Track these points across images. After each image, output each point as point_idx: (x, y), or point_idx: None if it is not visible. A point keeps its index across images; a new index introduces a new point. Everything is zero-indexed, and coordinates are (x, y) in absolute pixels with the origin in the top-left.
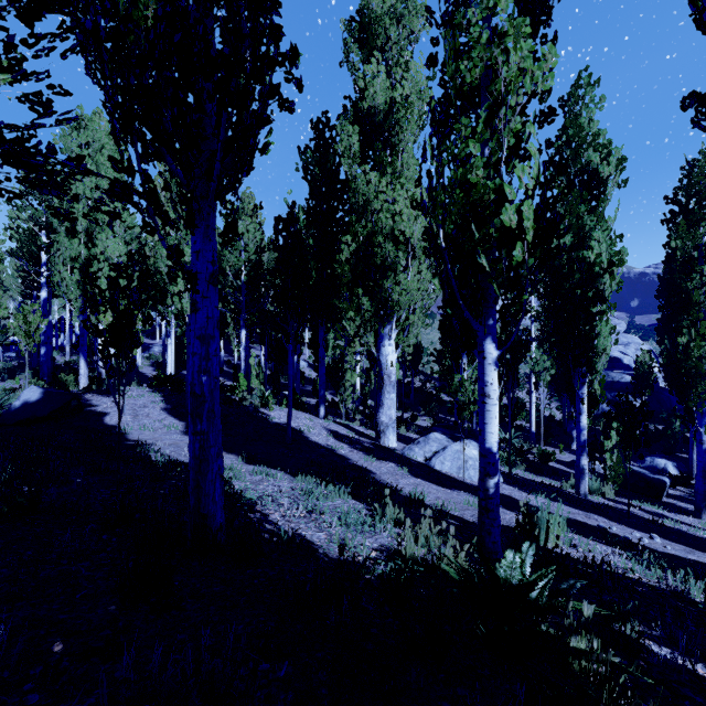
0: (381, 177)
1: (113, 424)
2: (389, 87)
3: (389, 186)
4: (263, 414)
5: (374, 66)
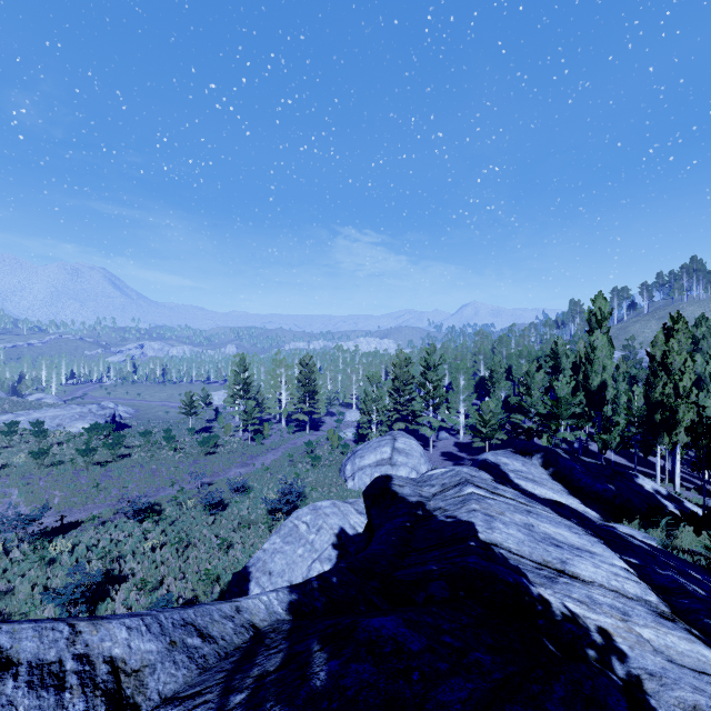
0: (699, 390)
1: (605, 457)
2: (703, 363)
3: (703, 395)
4: (648, 459)
5: (697, 358)
